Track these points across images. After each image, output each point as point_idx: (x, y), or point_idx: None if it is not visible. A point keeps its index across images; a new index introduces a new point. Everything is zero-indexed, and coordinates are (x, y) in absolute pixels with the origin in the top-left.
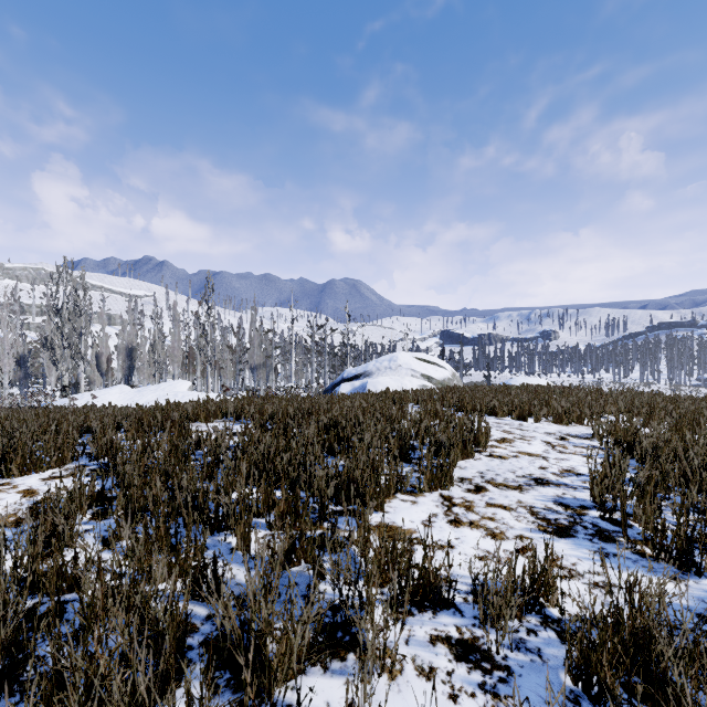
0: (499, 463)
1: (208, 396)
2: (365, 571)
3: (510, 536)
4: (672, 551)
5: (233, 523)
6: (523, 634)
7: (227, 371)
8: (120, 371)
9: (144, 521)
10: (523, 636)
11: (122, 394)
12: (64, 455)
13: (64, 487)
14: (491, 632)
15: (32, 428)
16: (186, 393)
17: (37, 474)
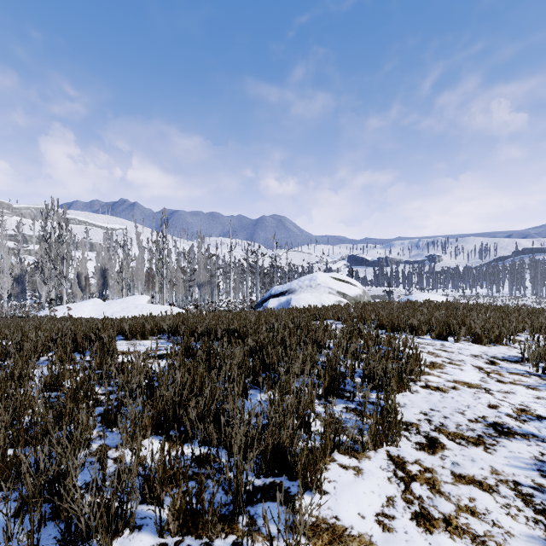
0: (441, 398)
1: (151, 312)
2: None
3: None
4: None
5: (101, 536)
6: None
7: (179, 287)
8: (96, 287)
9: None
10: None
11: (94, 306)
12: None
13: None
14: None
15: None
16: (144, 306)
17: None
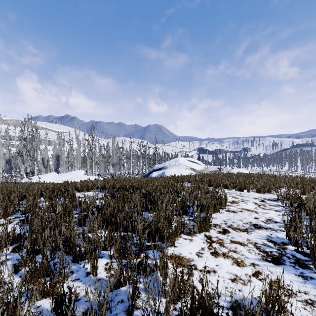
0: (233, 215)
1: (89, 178)
2: (164, 292)
3: (247, 263)
4: None
5: (89, 256)
6: None
7: (101, 166)
8: (53, 166)
9: (34, 259)
10: None
11: (53, 177)
12: (7, 212)
13: None
14: None
15: None
16: (82, 176)
17: None
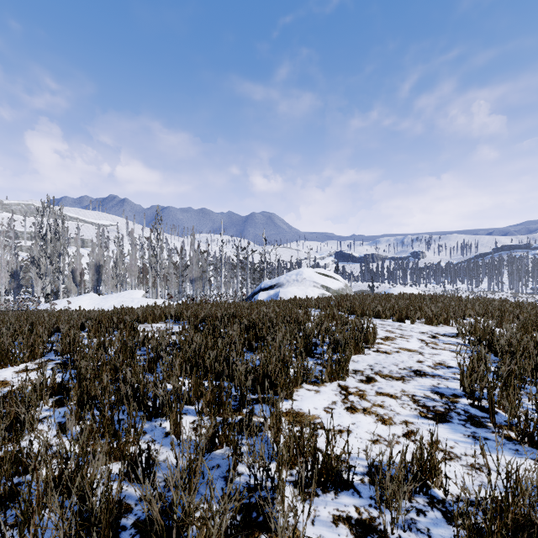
0: (385, 357)
1: (155, 302)
2: (276, 455)
3: (397, 421)
4: (534, 437)
5: (168, 411)
6: (413, 514)
7: (172, 283)
8: (91, 283)
9: (91, 411)
10: (413, 517)
11: (91, 300)
12: (35, 352)
13: (29, 381)
14: (385, 512)
15: (11, 329)
16: (140, 300)
17: (12, 367)
